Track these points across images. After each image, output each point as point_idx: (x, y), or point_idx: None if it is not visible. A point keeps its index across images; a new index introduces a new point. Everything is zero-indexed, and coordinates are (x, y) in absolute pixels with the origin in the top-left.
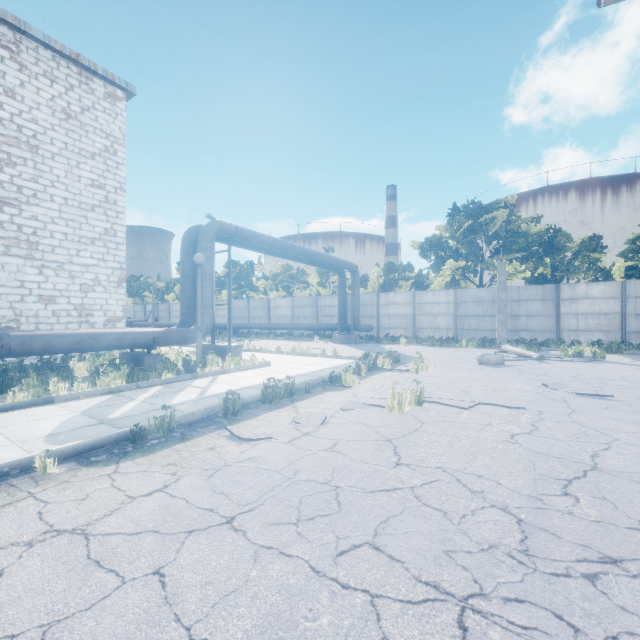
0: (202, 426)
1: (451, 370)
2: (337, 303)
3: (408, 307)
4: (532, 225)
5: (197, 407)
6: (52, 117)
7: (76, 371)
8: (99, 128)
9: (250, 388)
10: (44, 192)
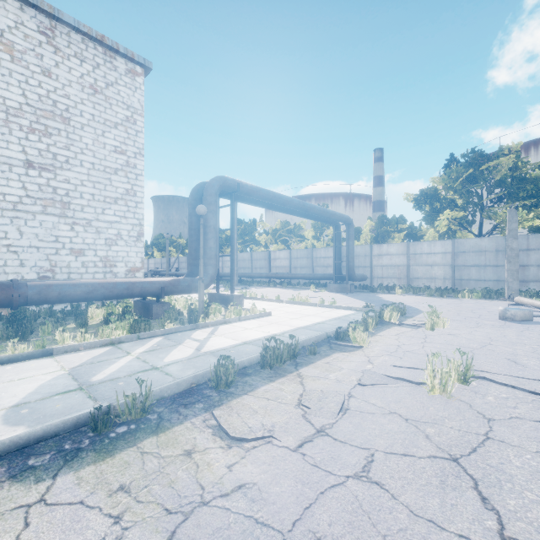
0: (186, 403)
1: (471, 327)
2: (331, 254)
3: (402, 258)
4: (539, 171)
5: (188, 369)
6: (81, 92)
7: (94, 317)
8: (121, 101)
9: (249, 344)
10: (75, 158)
